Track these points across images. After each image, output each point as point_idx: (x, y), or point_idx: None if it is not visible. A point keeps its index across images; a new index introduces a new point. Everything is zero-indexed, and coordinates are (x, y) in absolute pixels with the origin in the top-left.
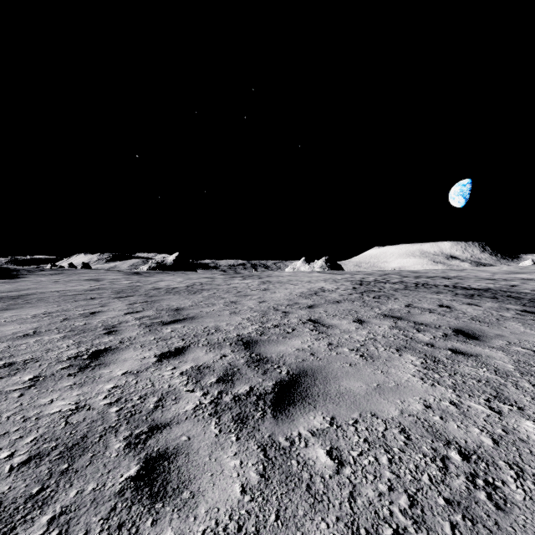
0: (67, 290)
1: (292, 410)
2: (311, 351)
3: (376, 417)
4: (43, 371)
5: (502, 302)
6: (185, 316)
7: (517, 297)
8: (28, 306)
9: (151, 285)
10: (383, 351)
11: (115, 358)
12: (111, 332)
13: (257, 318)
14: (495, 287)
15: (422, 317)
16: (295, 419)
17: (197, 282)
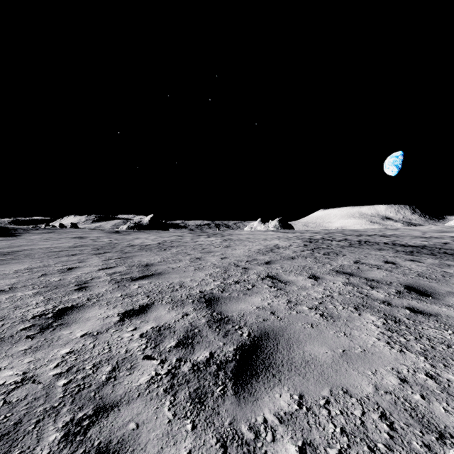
0: (53, 247)
1: (255, 384)
2: (271, 309)
3: (349, 395)
4: (3, 332)
5: (441, 258)
6: (154, 272)
7: (453, 253)
8: (14, 262)
9: (128, 242)
10: (342, 310)
11: (79, 316)
12: (82, 288)
13: (219, 273)
14: (430, 245)
15: (372, 273)
16: (259, 397)
17: (168, 240)
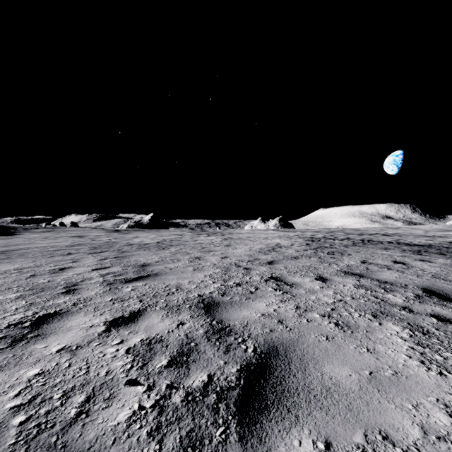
0: (50, 246)
1: (265, 423)
2: (278, 317)
3: (391, 443)
4: None
5: None
6: (150, 272)
7: None
8: (6, 261)
9: (126, 241)
10: (358, 318)
11: (60, 326)
12: (70, 291)
13: (219, 274)
14: (436, 244)
15: (383, 274)
16: (272, 445)
17: (167, 239)
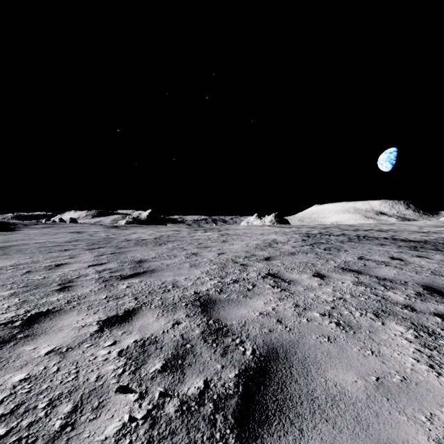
0: (48, 242)
1: (267, 438)
2: (277, 316)
3: None
4: None
5: None
6: (146, 269)
7: None
8: (3, 257)
9: (124, 237)
10: (360, 317)
11: (51, 325)
12: (64, 288)
13: (216, 271)
14: (431, 240)
15: (381, 271)
16: None
17: (165, 235)
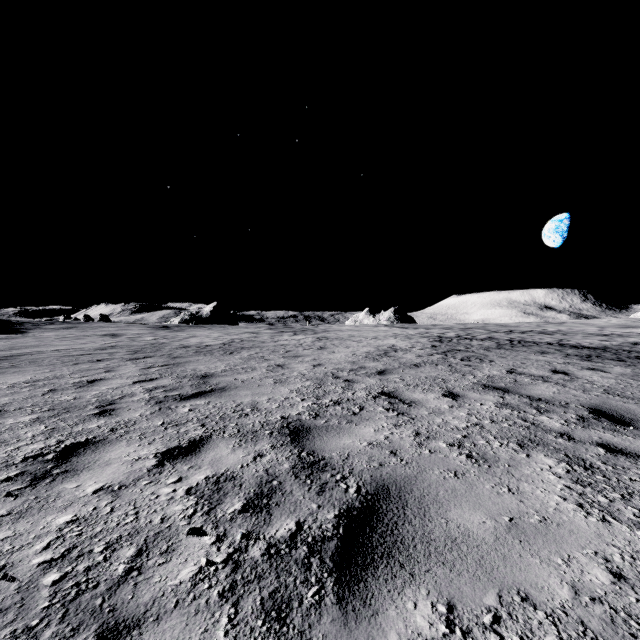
0: (72, 349)
1: (371, 582)
2: (390, 447)
3: (532, 605)
4: None
5: (634, 366)
6: (214, 386)
7: None
8: (12, 371)
9: (179, 342)
10: (499, 447)
11: (95, 458)
12: (105, 411)
13: (310, 389)
14: (613, 346)
15: (536, 388)
16: (379, 608)
17: (237, 339)
